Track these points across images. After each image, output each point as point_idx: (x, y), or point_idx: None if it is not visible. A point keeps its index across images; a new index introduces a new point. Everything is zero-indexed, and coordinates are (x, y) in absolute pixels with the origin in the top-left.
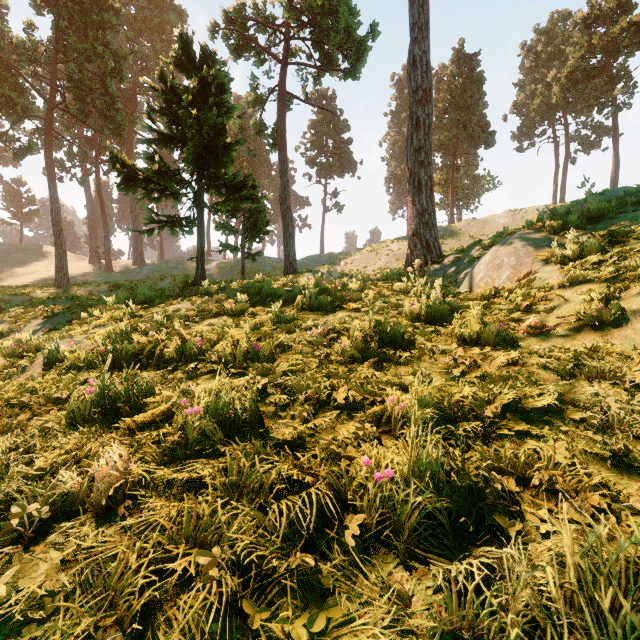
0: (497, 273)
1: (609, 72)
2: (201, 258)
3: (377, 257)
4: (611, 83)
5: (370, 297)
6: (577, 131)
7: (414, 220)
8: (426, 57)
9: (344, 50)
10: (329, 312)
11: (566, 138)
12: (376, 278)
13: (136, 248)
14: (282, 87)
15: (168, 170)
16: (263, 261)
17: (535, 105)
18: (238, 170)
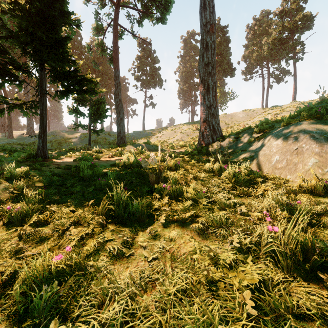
0: (298, 158)
1: (292, 41)
2: (42, 134)
3: (175, 133)
4: (294, 46)
5: (192, 190)
6: (273, 72)
7: (204, 111)
8: (212, 2)
9: (157, 2)
10: (144, 227)
11: (268, 75)
12: (177, 148)
13: (28, 124)
14: (116, 20)
15: (14, 62)
16: (109, 134)
17: (254, 57)
18: (76, 67)
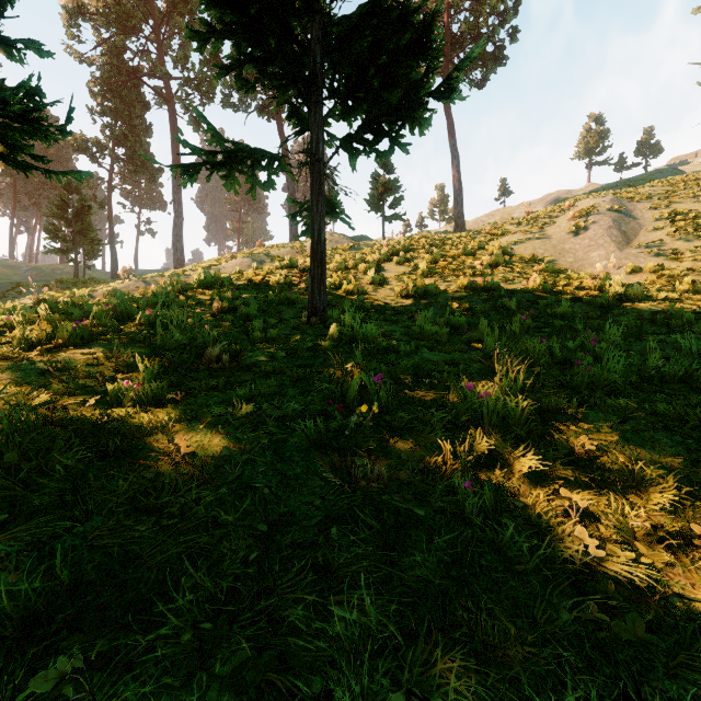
0: None
1: None
2: (77, 267)
3: None
4: None
5: None
6: None
7: (175, 262)
8: (180, 200)
9: (146, 172)
10: None
11: None
12: None
13: None
14: (110, 185)
15: (59, 230)
16: (80, 269)
17: None
18: (93, 234)
